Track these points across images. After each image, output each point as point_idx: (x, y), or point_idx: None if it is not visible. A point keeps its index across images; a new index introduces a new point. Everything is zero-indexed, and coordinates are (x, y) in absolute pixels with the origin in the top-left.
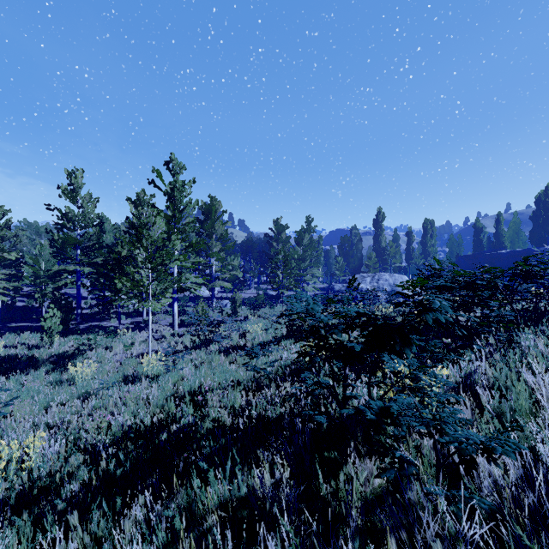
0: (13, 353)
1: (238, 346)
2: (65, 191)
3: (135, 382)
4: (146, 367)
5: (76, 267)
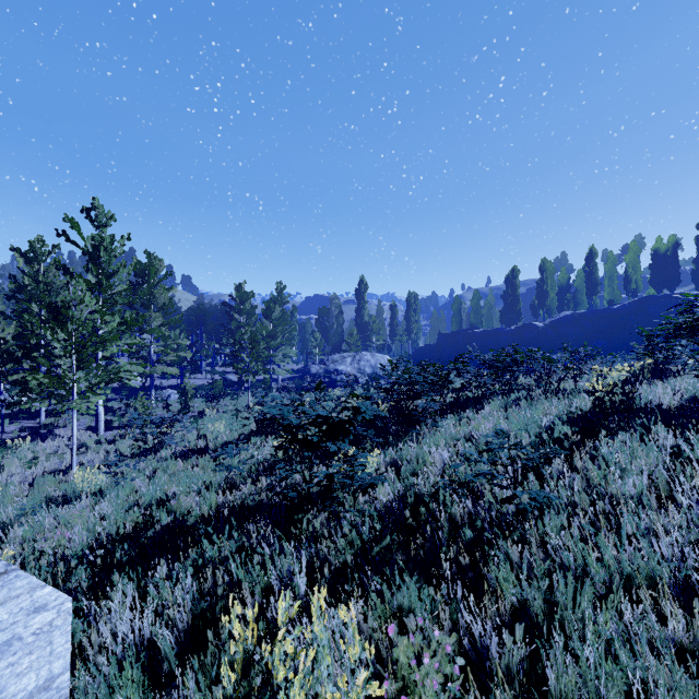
0: None
1: (199, 449)
2: None
3: (72, 501)
4: (81, 484)
5: None
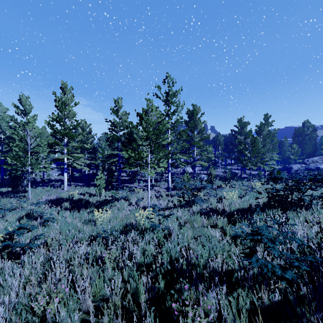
0: (81, 198)
1: (217, 211)
2: (113, 110)
3: (128, 233)
4: (139, 220)
5: (118, 152)
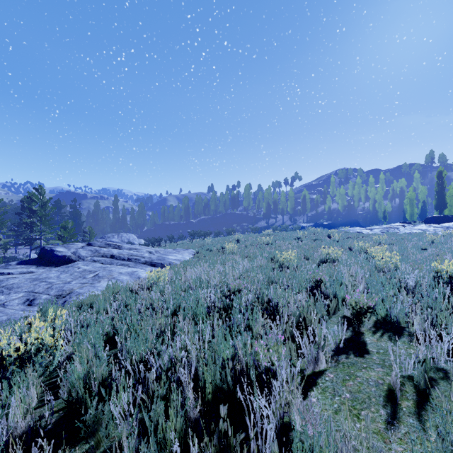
0: None
1: None
2: None
3: None
4: None
5: None
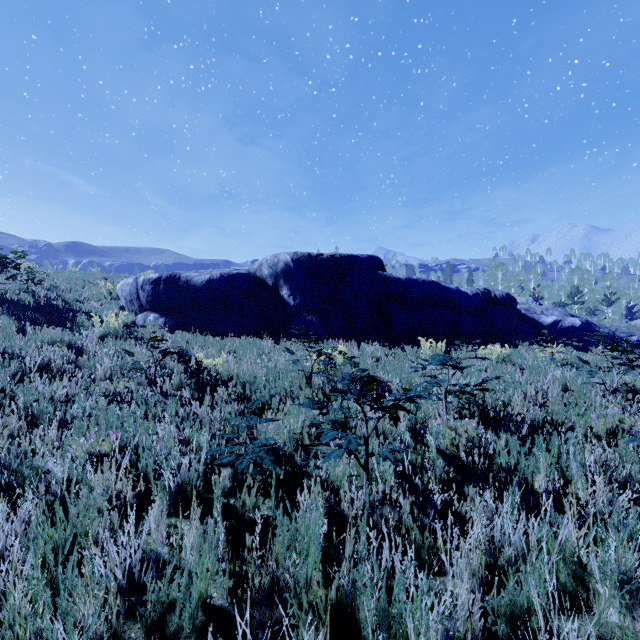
0: None
1: None
2: None
3: None
4: None
5: None
